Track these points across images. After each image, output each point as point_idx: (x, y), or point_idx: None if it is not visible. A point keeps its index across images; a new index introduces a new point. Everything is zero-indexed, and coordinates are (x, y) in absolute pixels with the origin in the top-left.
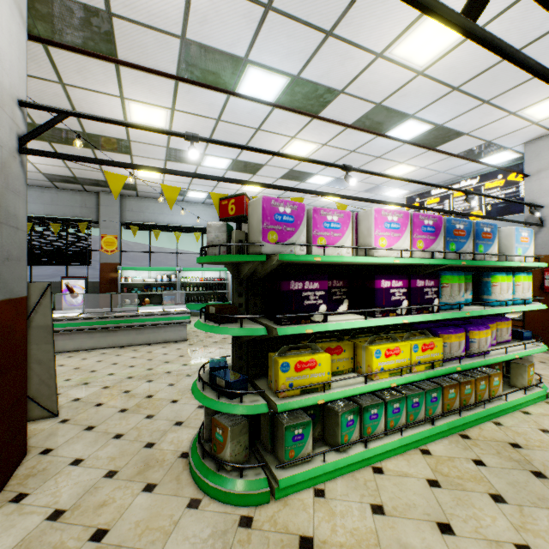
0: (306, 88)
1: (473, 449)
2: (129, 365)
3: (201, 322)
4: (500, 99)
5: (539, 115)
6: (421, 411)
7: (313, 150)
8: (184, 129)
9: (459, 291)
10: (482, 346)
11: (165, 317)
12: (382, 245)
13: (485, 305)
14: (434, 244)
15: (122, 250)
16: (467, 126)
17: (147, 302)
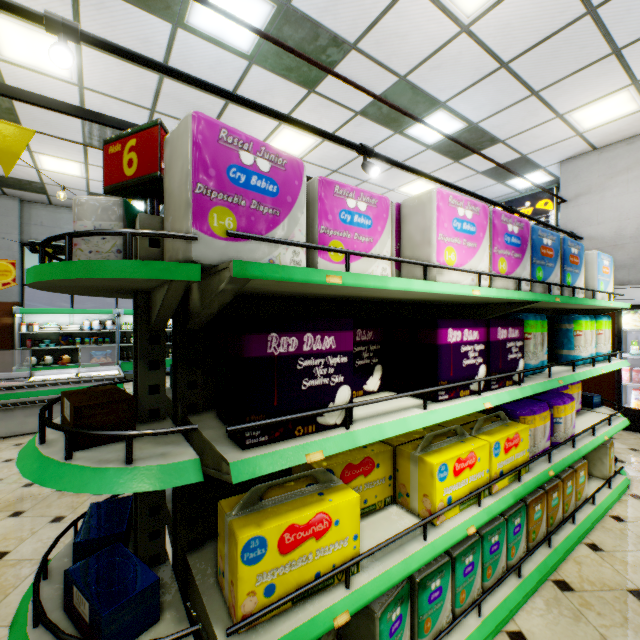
0: (301, 31)
1: (588, 616)
2: None
3: (32, 443)
4: (552, 92)
5: (587, 122)
6: (502, 555)
7: (310, 147)
8: (105, 87)
9: (542, 344)
10: (568, 427)
11: (80, 387)
12: (449, 262)
13: (565, 364)
14: (520, 267)
15: (24, 284)
16: (505, 129)
17: (65, 360)
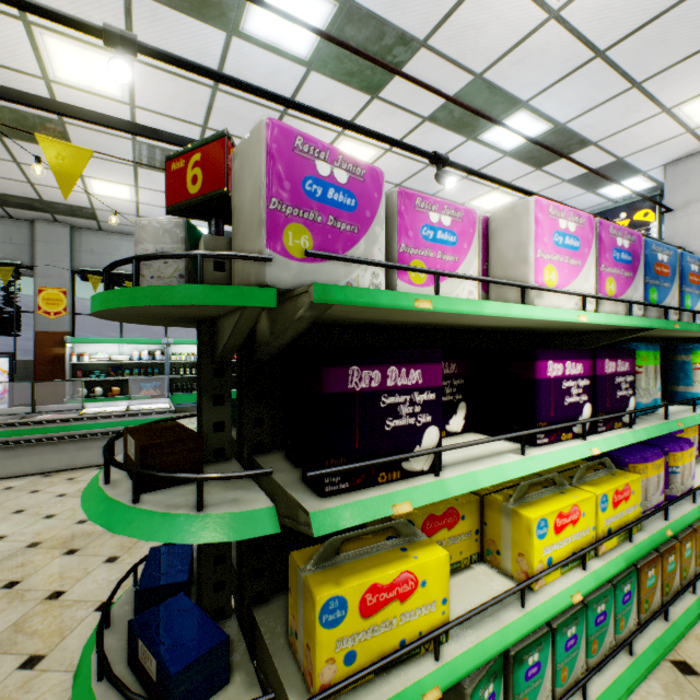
0: (365, 30)
1: None
2: (46, 514)
3: (96, 483)
4: (657, 82)
5: None
6: (609, 627)
7: (371, 160)
8: (157, 105)
9: (655, 379)
10: (686, 478)
11: (131, 420)
12: (549, 283)
13: (681, 403)
14: (630, 288)
15: (75, 313)
16: (598, 129)
17: (115, 392)
